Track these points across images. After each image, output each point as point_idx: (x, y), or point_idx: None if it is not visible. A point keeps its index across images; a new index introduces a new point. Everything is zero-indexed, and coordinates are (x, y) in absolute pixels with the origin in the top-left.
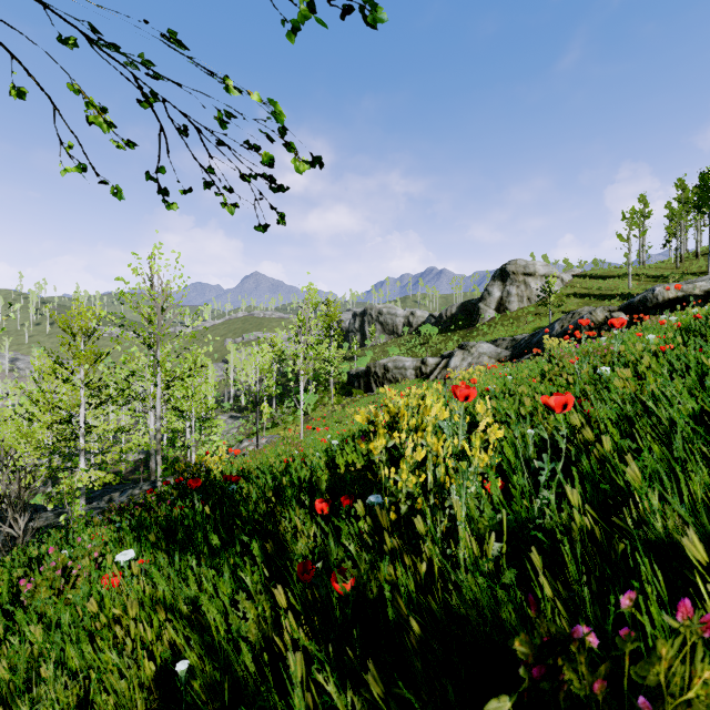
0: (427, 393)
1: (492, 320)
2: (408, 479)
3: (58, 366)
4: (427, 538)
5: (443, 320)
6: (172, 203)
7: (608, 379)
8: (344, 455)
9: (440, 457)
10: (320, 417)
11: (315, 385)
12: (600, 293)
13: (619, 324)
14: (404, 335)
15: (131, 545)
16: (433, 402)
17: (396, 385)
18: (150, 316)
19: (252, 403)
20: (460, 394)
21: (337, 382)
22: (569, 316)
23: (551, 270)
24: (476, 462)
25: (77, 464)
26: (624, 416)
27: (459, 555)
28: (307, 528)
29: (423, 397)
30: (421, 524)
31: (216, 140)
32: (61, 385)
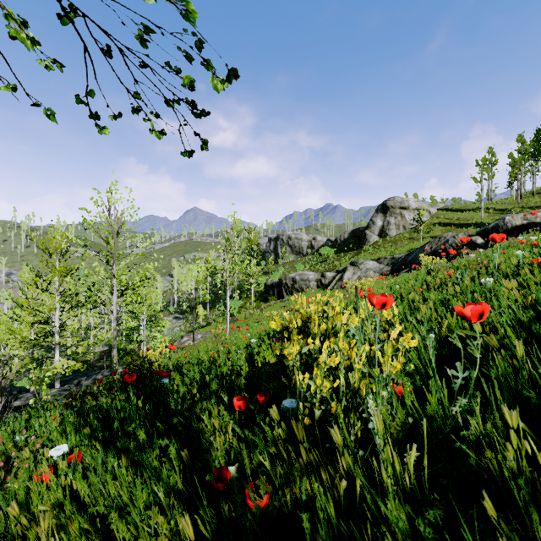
0: (330, 299)
1: (375, 243)
2: (322, 385)
3: (38, 278)
4: (345, 452)
5: (337, 243)
6: (104, 128)
7: (493, 288)
8: (261, 351)
9: (354, 364)
10: (243, 318)
11: (240, 293)
12: (459, 222)
13: (499, 240)
14: (308, 255)
15: (72, 434)
16: (341, 308)
17: (302, 293)
18: (107, 239)
19: (189, 307)
20: (377, 301)
21: (257, 291)
22: (437, 240)
23: (421, 204)
24: (388, 367)
25: (54, 354)
26: (518, 321)
27: (387, 482)
28: (226, 423)
29: (326, 303)
30: (338, 436)
31: (139, 62)
32: (41, 293)
